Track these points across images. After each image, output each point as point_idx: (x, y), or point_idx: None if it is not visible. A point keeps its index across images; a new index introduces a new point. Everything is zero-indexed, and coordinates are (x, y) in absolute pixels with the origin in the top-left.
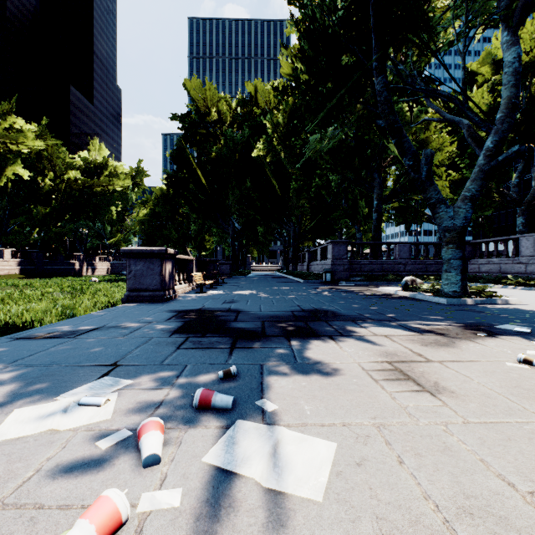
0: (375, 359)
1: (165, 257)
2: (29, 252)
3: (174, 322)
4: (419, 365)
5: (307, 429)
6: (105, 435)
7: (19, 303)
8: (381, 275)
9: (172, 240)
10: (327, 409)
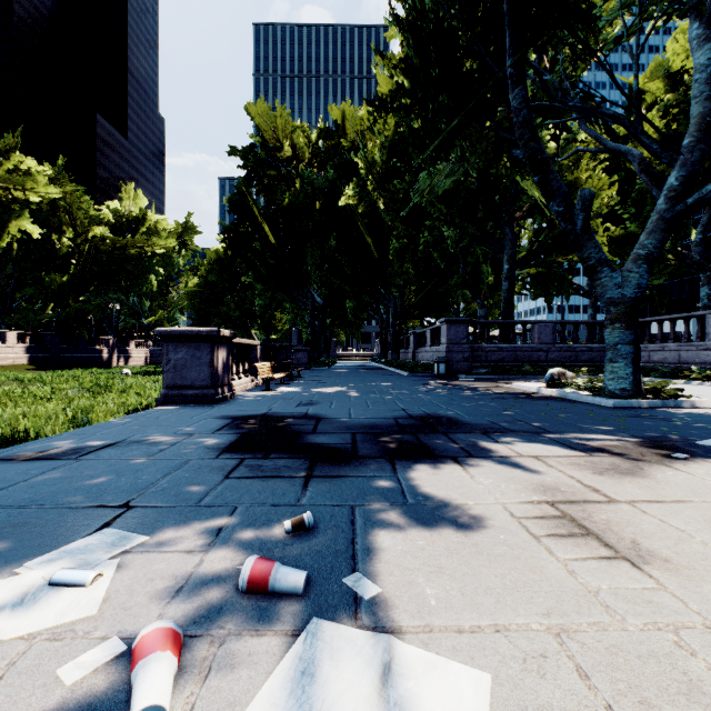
0: (528, 498)
1: (218, 342)
2: (41, 334)
3: (225, 434)
4: (598, 509)
5: (433, 638)
6: (80, 650)
7: (20, 404)
8: (514, 366)
9: (231, 319)
10: (464, 594)
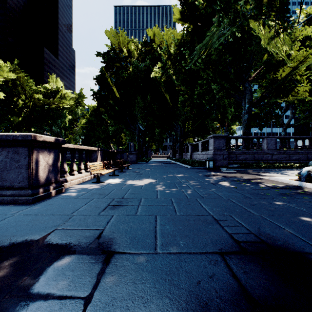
0: None
1: (38, 146)
2: None
3: None
4: None
5: None
6: None
7: None
8: (253, 162)
9: (100, 138)
10: None
